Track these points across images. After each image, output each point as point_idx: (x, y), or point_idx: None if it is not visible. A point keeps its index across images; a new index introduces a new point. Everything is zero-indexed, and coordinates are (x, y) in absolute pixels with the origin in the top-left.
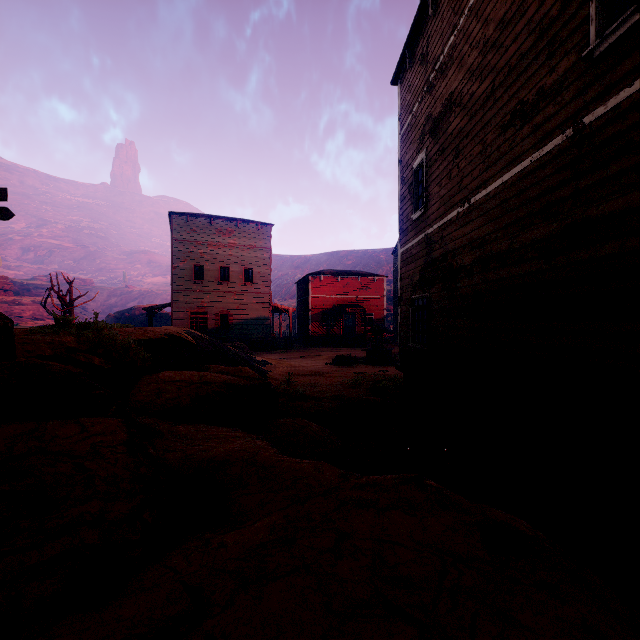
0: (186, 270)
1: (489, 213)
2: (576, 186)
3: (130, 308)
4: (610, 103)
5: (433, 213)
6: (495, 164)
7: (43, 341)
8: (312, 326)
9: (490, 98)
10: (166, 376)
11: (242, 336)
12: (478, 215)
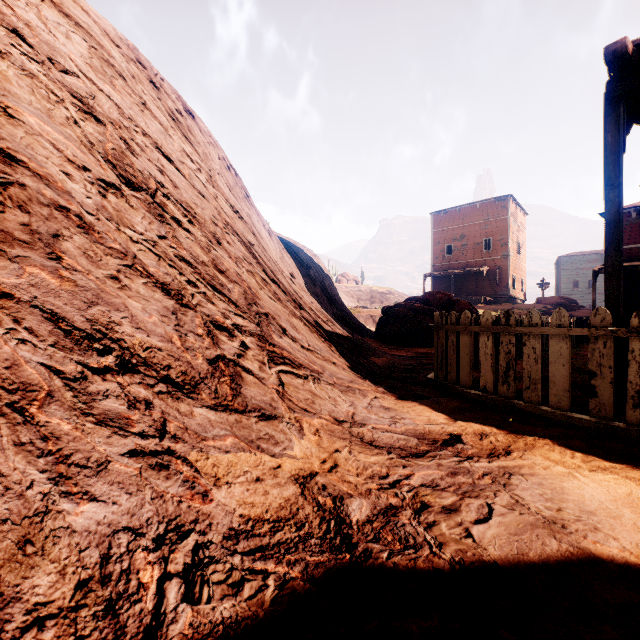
0: (567, 284)
1: None
2: None
3: None
4: None
5: None
6: None
7: None
8: None
9: None
10: None
11: None
12: None
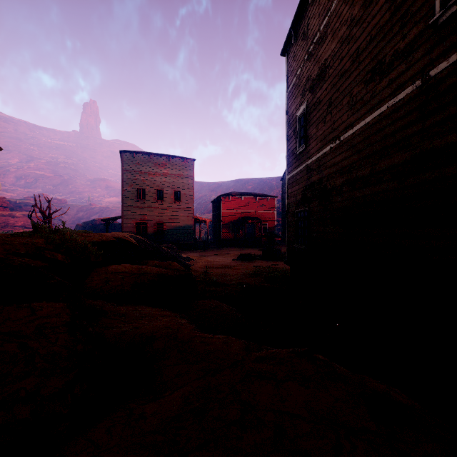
0: (132, 192)
1: (355, 147)
2: (424, 124)
3: (93, 220)
4: (451, 59)
5: (312, 148)
6: (359, 110)
7: (19, 242)
8: (223, 232)
9: (355, 61)
10: (113, 268)
11: (173, 240)
12: (346, 149)
